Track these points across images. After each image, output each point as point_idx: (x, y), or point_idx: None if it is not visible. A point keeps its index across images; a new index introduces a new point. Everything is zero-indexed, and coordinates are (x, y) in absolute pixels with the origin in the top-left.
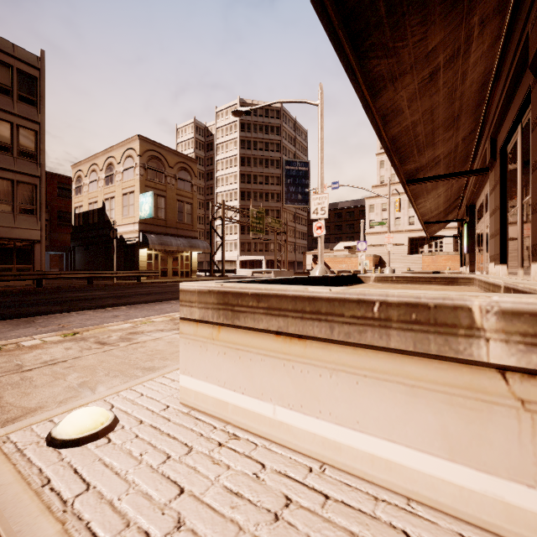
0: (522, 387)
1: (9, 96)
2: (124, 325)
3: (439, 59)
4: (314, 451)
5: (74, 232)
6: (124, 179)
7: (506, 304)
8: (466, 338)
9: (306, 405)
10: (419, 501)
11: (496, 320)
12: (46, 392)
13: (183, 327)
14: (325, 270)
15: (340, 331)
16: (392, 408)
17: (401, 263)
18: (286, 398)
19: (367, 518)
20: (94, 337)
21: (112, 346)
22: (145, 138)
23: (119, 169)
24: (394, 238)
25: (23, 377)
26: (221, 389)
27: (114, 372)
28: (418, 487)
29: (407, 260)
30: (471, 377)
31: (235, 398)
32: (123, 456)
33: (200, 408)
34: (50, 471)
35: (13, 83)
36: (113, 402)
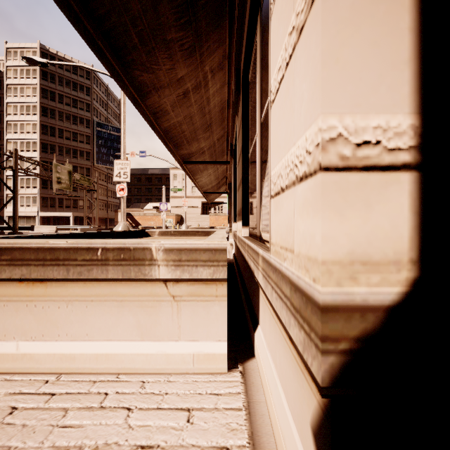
0: (173, 289)
1: None
2: None
3: (188, 85)
4: (54, 368)
5: None
6: None
7: (167, 245)
8: (149, 266)
9: (47, 334)
10: (125, 372)
11: (163, 254)
12: None
13: None
14: (127, 226)
15: (74, 271)
16: (109, 318)
17: (196, 220)
18: (29, 333)
19: (81, 396)
20: None
21: None
22: None
23: None
24: (192, 202)
25: None
26: None
27: None
28: (125, 364)
29: (200, 219)
30: (152, 288)
31: None
32: None
33: None
34: None
35: None
36: None
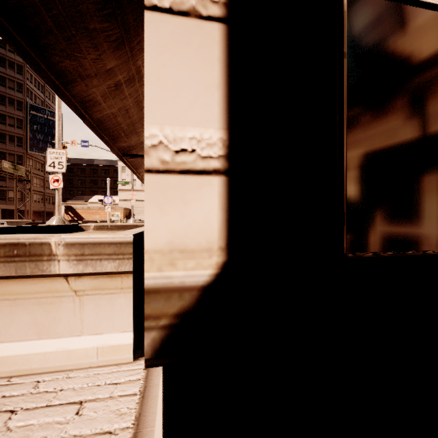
0: (75, 284)
1: None
2: None
3: (119, 77)
4: None
5: None
6: None
7: (68, 239)
8: (48, 262)
9: None
10: (20, 375)
11: (63, 249)
12: None
13: None
14: (62, 220)
15: None
16: None
17: None
18: None
19: None
20: None
21: None
22: None
23: None
24: (141, 195)
25: None
26: None
27: None
28: (19, 366)
29: None
30: (51, 284)
31: None
32: None
33: None
34: None
35: None
36: None
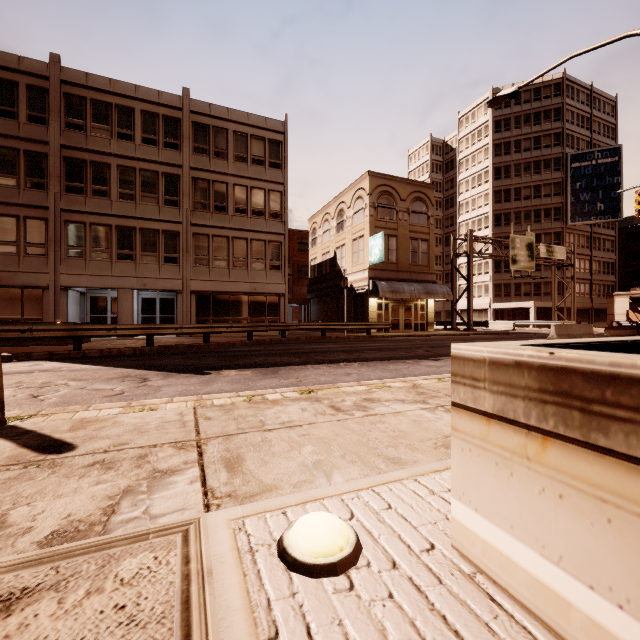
0: None
1: (263, 165)
2: (358, 387)
3: None
4: None
5: (310, 284)
6: (354, 223)
7: None
8: None
9: None
10: None
11: None
12: (282, 465)
13: (458, 420)
14: None
15: None
16: None
17: None
18: None
19: None
20: (328, 399)
21: (346, 415)
22: (375, 173)
23: (349, 214)
24: None
25: (263, 437)
26: (551, 567)
27: (351, 455)
28: None
29: None
30: None
31: (592, 605)
32: (374, 636)
33: (496, 577)
34: (279, 611)
35: (266, 153)
36: (352, 507)
